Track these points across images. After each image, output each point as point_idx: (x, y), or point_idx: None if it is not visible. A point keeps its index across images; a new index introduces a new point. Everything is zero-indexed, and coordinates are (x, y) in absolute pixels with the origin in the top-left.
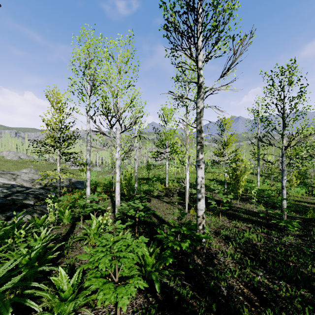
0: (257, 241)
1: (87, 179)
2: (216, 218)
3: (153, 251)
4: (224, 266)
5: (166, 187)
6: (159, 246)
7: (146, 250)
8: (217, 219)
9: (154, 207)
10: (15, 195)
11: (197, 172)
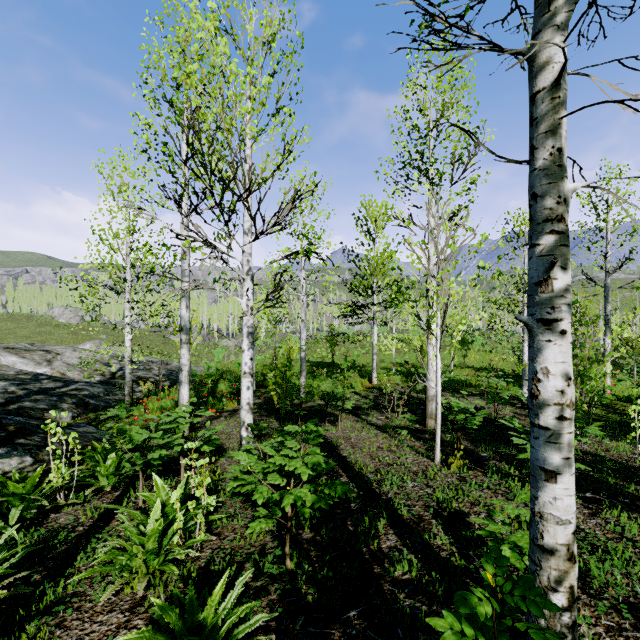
0: None
1: (183, 367)
2: None
3: None
4: None
5: (372, 384)
6: (367, 634)
7: None
8: None
9: (347, 443)
10: (32, 399)
11: (536, 352)
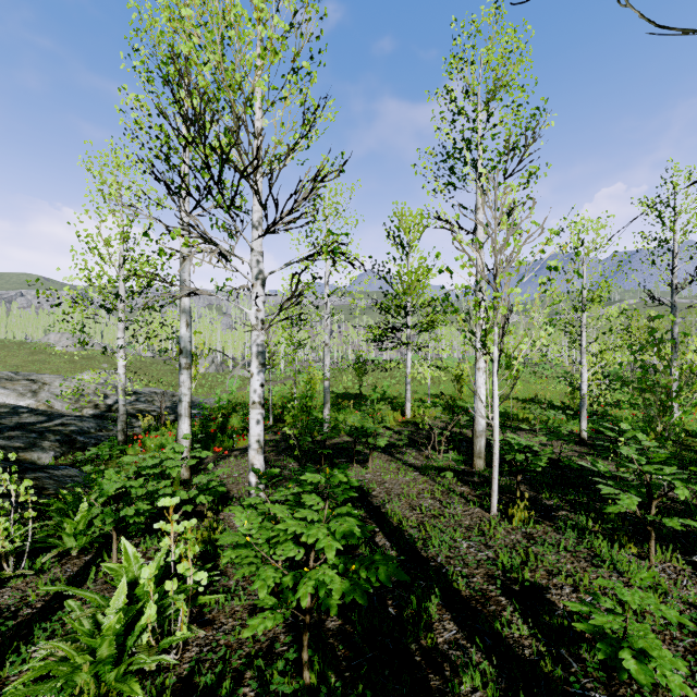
0: None
1: (182, 397)
2: (645, 565)
3: None
4: None
5: (405, 418)
6: None
7: None
8: (643, 566)
9: (380, 488)
10: (5, 436)
11: None
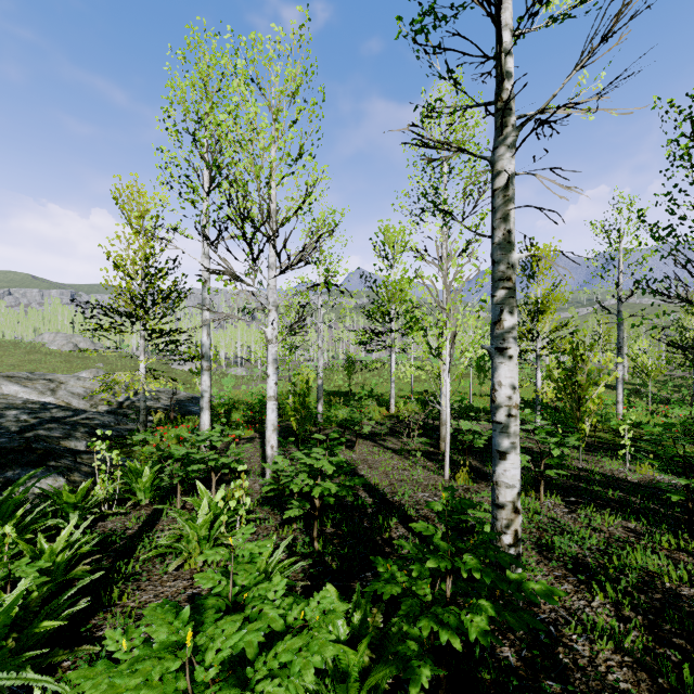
0: (679, 584)
1: (204, 393)
2: (533, 500)
3: (362, 624)
4: (596, 677)
5: (390, 413)
6: None
7: (341, 613)
8: (534, 503)
9: (364, 464)
10: (46, 428)
11: (494, 370)
